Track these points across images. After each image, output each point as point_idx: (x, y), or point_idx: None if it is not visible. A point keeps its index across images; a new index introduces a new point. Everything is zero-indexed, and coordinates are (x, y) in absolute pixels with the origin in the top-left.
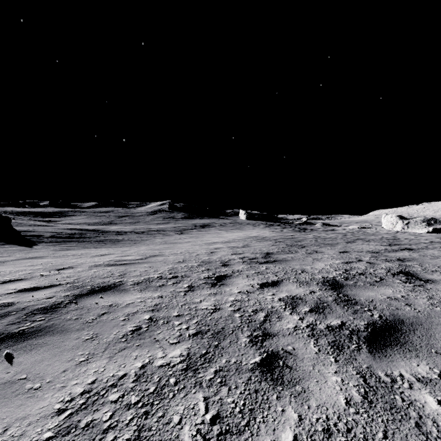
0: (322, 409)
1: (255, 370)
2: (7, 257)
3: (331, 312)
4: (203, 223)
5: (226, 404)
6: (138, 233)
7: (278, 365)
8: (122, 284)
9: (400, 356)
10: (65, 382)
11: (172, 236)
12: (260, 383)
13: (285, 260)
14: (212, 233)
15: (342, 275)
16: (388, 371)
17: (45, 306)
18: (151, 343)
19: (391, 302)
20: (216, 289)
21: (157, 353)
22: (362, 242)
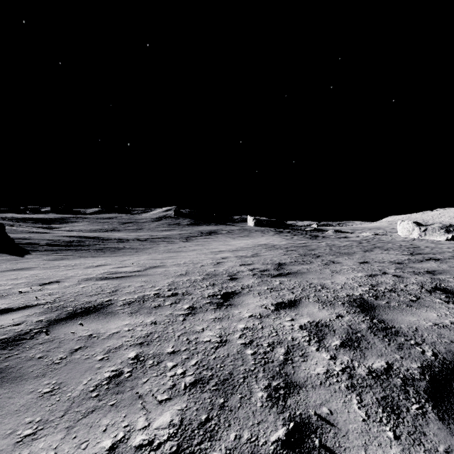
0: None
1: None
2: None
3: (370, 347)
4: (210, 230)
5: None
6: (140, 240)
7: (312, 446)
8: (110, 304)
9: None
10: None
11: (177, 243)
12: None
13: (300, 273)
14: (219, 241)
15: (370, 292)
16: None
17: (7, 337)
18: (132, 400)
19: (440, 331)
20: (222, 312)
21: (137, 420)
22: (380, 251)
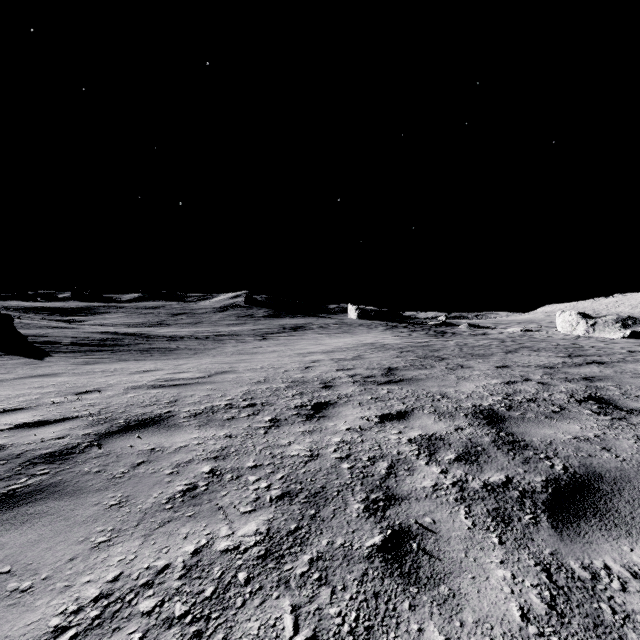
0: (484, 628)
1: (374, 558)
2: (5, 374)
3: (490, 461)
4: (295, 324)
5: (327, 619)
6: (199, 338)
7: (409, 550)
8: (171, 416)
9: (602, 534)
10: (71, 578)
11: (250, 342)
12: (383, 581)
13: (416, 380)
14: (308, 339)
15: (503, 402)
16: (586, 560)
17: (51, 451)
18: (212, 512)
19: (579, 444)
20: (312, 424)
21: (220, 529)
22: (528, 353)
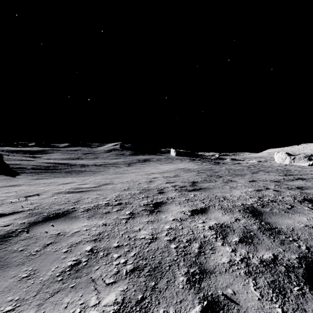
0: None
1: None
2: None
3: (260, 242)
4: (145, 158)
5: None
6: (97, 165)
7: None
8: (74, 211)
9: None
10: None
11: (122, 167)
12: None
13: (208, 188)
14: (151, 166)
15: (258, 202)
16: None
17: None
18: (87, 283)
19: (310, 230)
20: (153, 216)
21: (90, 299)
22: (263, 173)
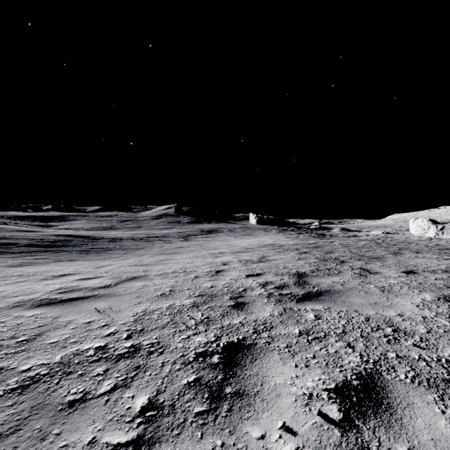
0: None
1: None
2: None
3: None
4: (210, 228)
5: None
6: (135, 239)
7: None
8: None
9: None
10: None
11: (174, 243)
12: None
13: (336, 292)
14: (220, 240)
15: None
16: None
17: None
18: None
19: None
20: (219, 435)
21: None
22: (413, 254)
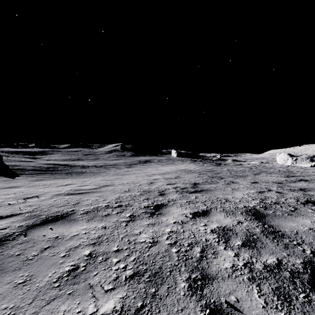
0: None
1: None
2: None
3: (263, 246)
4: (145, 159)
5: None
6: (97, 167)
7: None
8: (73, 213)
9: None
10: None
11: (122, 169)
12: None
13: (210, 190)
14: (152, 167)
15: (260, 204)
16: None
17: None
18: (85, 290)
19: (314, 234)
20: (154, 219)
21: (88, 307)
22: (265, 174)
